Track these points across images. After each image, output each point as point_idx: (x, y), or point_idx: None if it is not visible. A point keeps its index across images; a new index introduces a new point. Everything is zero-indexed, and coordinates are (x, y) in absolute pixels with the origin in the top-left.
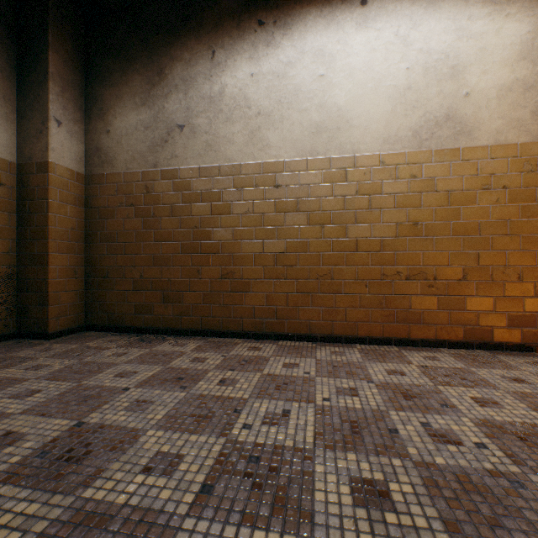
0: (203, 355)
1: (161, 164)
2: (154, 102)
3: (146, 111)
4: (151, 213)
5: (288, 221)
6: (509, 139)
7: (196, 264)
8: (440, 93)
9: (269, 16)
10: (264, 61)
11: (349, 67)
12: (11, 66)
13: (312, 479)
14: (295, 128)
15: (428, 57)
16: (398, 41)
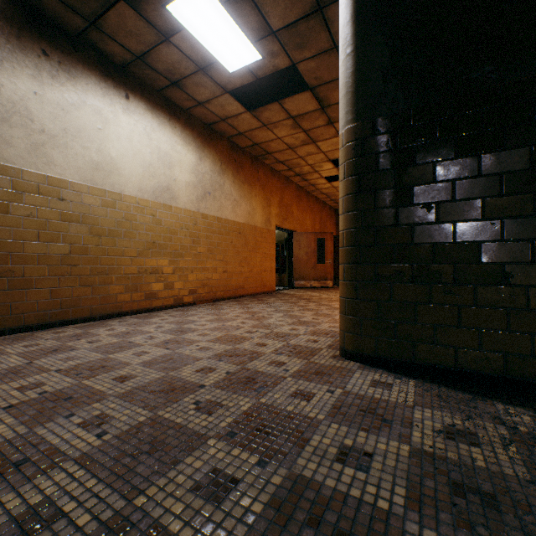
0: (24, 344)
1: None
2: None
3: None
4: None
5: (73, 230)
6: (190, 207)
7: None
8: (165, 174)
9: (55, 53)
10: (49, 89)
11: (119, 134)
12: None
13: (188, 339)
14: (79, 158)
15: (160, 152)
16: (146, 134)
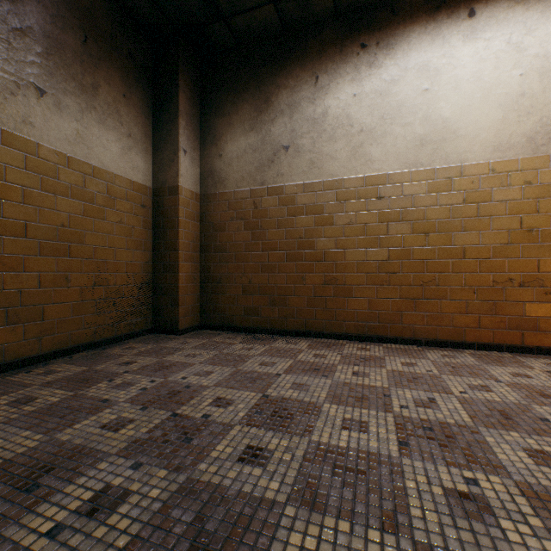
0: (319, 352)
1: (268, 182)
2: (261, 127)
3: (254, 135)
4: (259, 226)
5: (391, 230)
6: None
7: (300, 271)
8: None
9: (371, 38)
10: (366, 81)
11: (455, 79)
12: (149, 108)
13: (487, 446)
14: (398, 142)
15: (544, 61)
16: (509, 49)
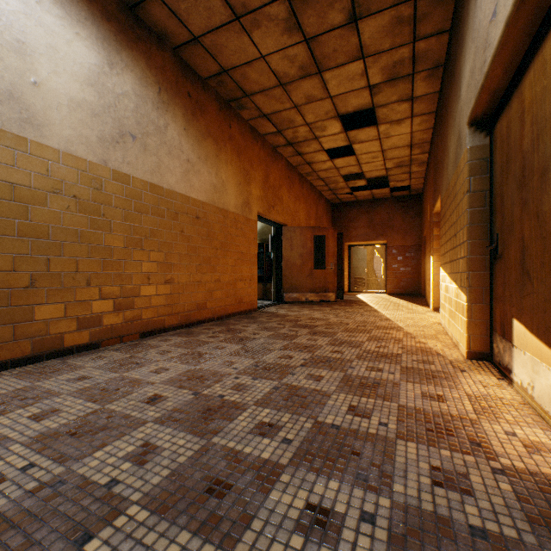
0: None
1: None
2: None
3: None
4: None
5: None
6: (81, 152)
7: None
8: (1, 60)
9: None
10: None
11: None
12: None
13: None
14: None
15: None
16: None
